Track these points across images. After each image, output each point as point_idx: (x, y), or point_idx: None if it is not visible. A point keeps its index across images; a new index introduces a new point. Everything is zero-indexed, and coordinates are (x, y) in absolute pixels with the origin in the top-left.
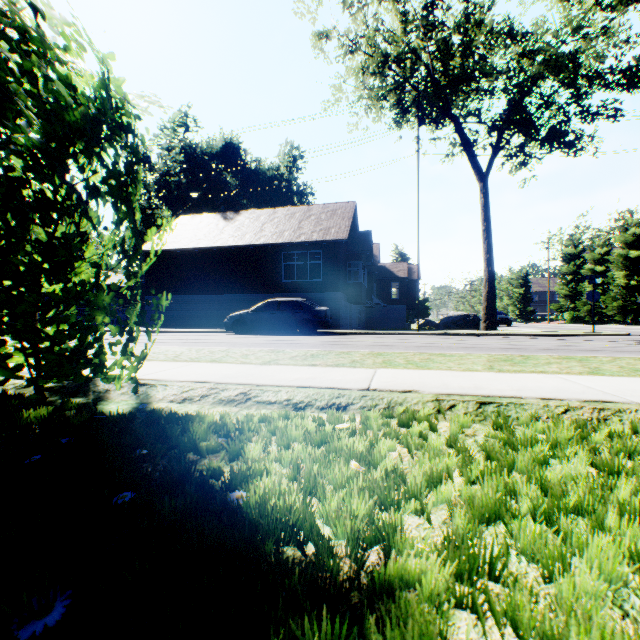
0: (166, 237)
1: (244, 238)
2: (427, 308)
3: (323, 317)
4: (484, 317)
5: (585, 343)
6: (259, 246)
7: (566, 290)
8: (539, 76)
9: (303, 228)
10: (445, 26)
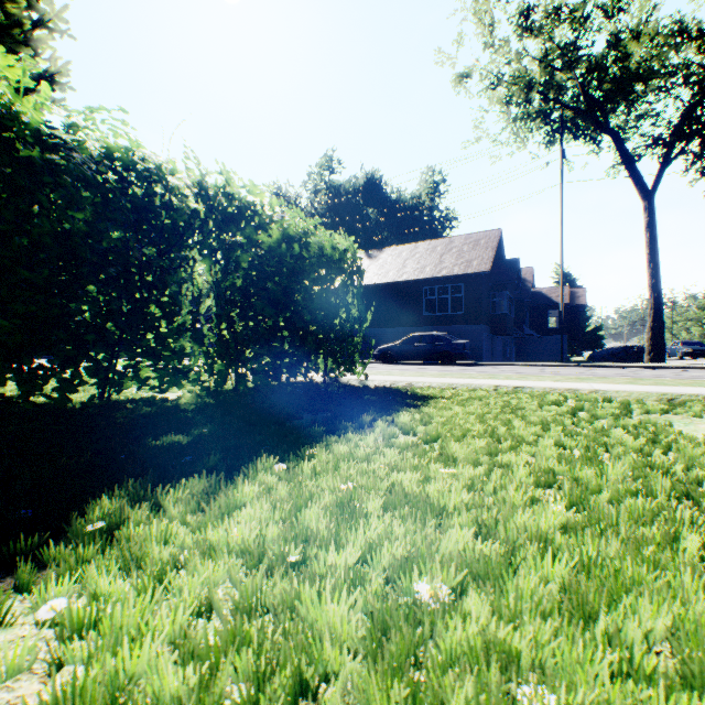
0: None
1: (387, 276)
2: (600, 338)
3: (461, 349)
4: (648, 349)
5: None
6: (401, 283)
7: None
8: None
9: (444, 262)
10: (588, 59)
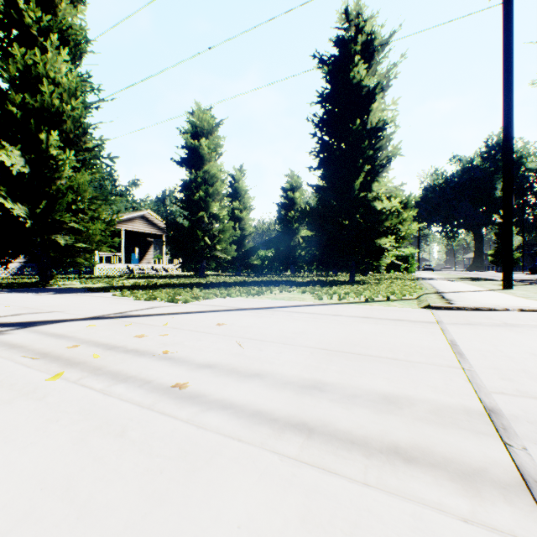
0: None
1: None
2: None
3: None
4: None
5: None
6: None
7: None
8: None
9: None
10: None
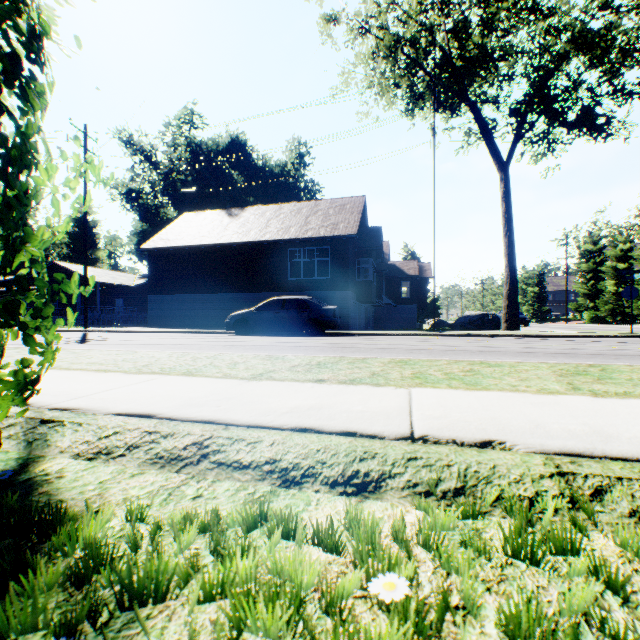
0: (169, 234)
1: (249, 234)
2: (438, 308)
3: (331, 316)
4: (505, 317)
5: (637, 346)
6: (264, 242)
7: (585, 289)
8: (565, 55)
9: (310, 224)
10: None
